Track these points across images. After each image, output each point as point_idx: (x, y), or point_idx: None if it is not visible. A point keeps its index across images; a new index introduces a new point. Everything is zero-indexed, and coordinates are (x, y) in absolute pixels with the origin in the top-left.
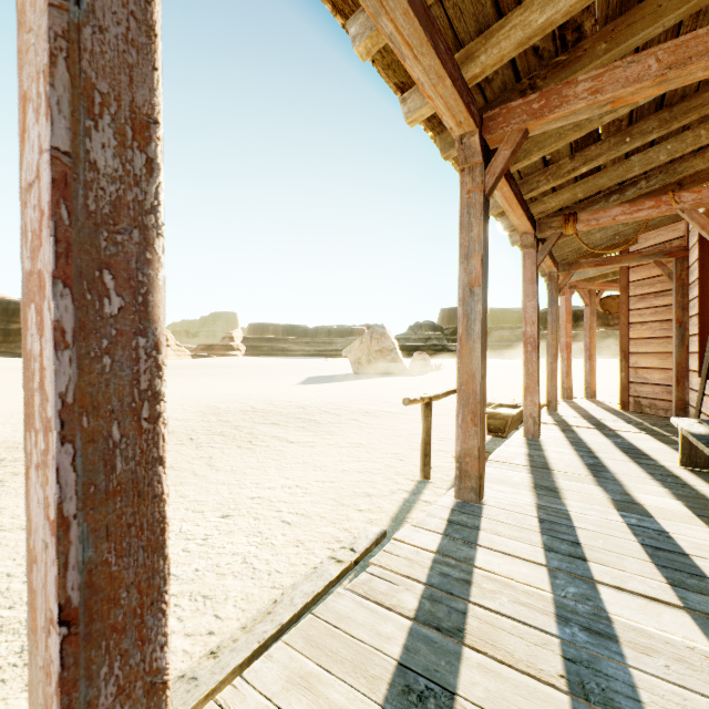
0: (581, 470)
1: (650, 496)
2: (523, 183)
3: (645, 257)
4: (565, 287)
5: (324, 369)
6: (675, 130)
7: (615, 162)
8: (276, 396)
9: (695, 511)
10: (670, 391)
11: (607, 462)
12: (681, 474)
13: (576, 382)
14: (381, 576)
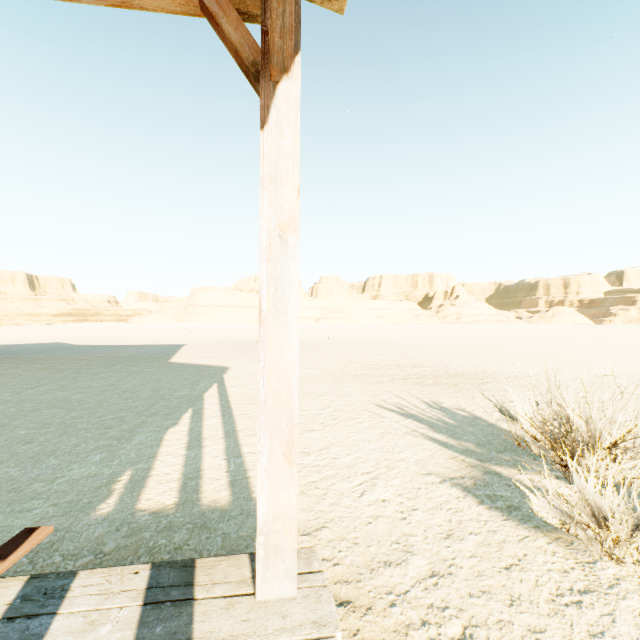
0: None
1: None
2: None
3: None
4: None
5: None
6: None
7: None
8: None
9: None
10: None
11: None
12: None
13: None
14: None
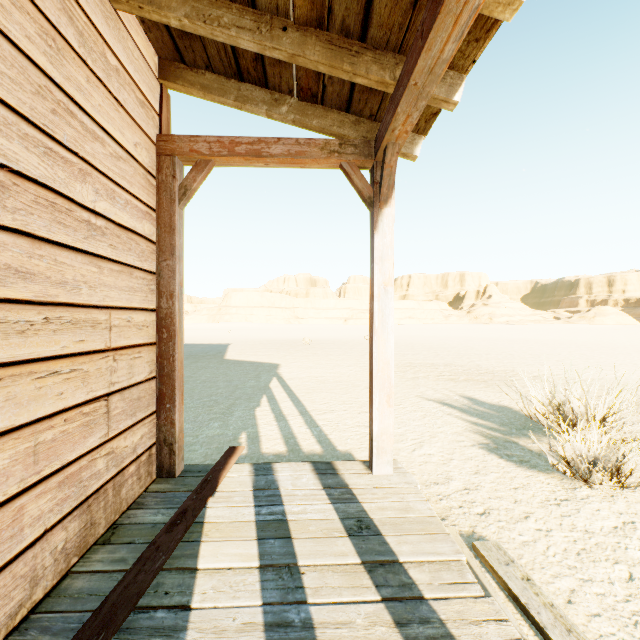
0: None
1: None
2: None
3: None
4: None
5: None
6: None
7: None
8: None
9: None
10: None
11: None
12: None
13: None
14: (460, 584)
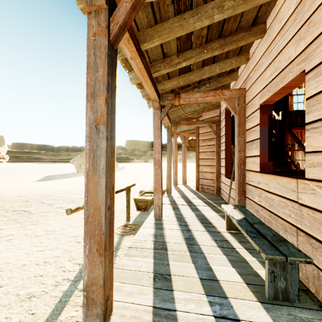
0: (182, 246)
1: (220, 267)
2: (152, 66)
3: (205, 123)
4: (175, 134)
5: (60, 170)
6: (223, 56)
7: (197, 68)
8: (11, 191)
9: (244, 278)
10: (214, 182)
11: (195, 234)
12: (228, 238)
13: (179, 174)
14: None
